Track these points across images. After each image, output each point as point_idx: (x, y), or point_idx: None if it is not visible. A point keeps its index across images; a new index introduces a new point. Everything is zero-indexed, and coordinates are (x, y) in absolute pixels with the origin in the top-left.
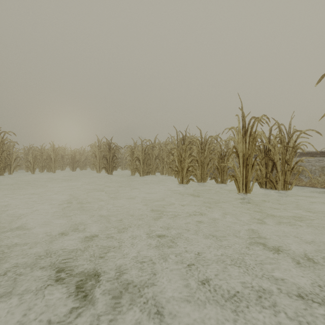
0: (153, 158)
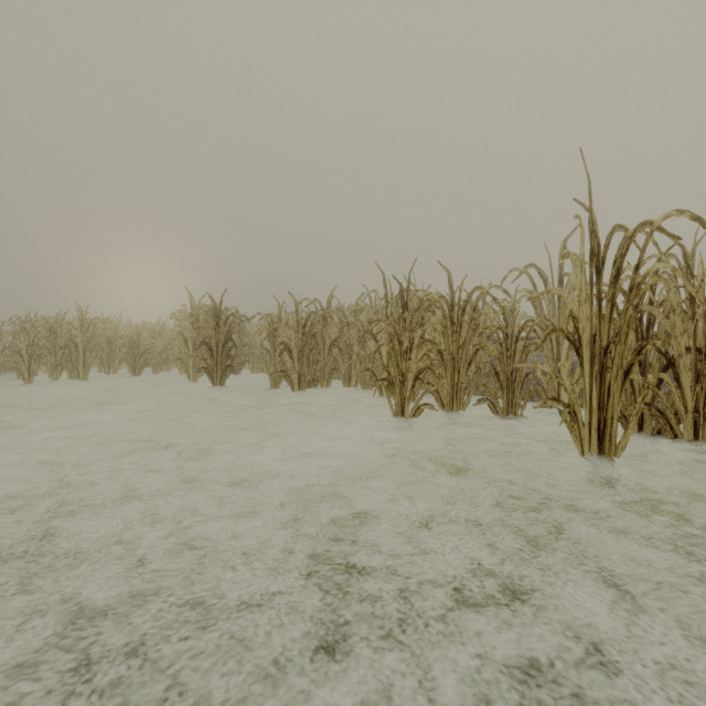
0: (324, 345)
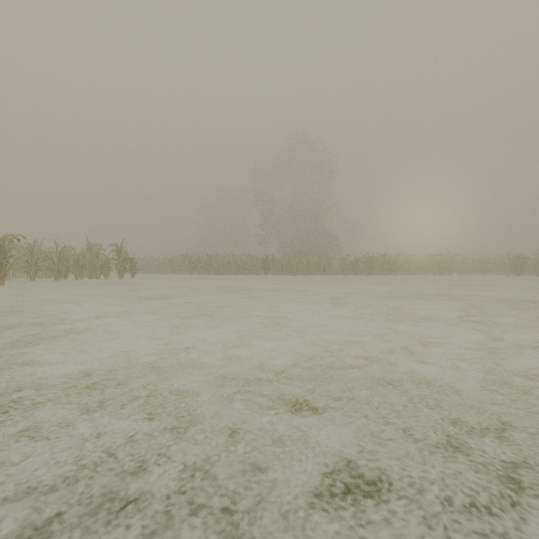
0: None
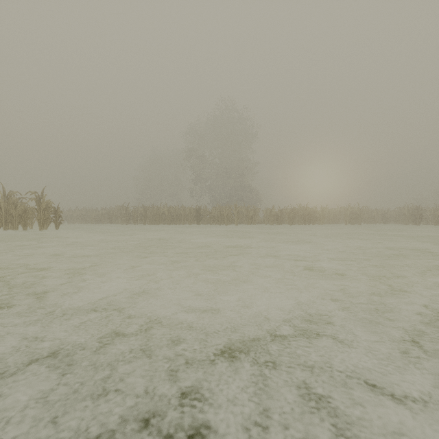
0: None
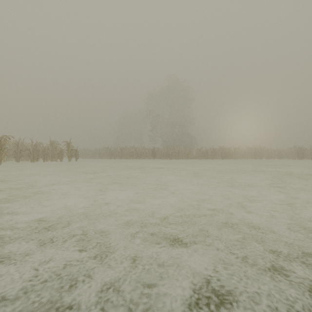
0: None
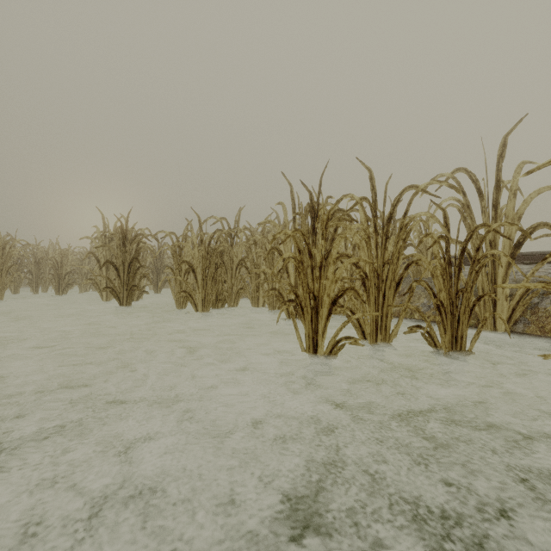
0: (232, 264)
